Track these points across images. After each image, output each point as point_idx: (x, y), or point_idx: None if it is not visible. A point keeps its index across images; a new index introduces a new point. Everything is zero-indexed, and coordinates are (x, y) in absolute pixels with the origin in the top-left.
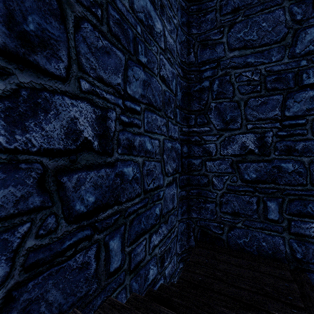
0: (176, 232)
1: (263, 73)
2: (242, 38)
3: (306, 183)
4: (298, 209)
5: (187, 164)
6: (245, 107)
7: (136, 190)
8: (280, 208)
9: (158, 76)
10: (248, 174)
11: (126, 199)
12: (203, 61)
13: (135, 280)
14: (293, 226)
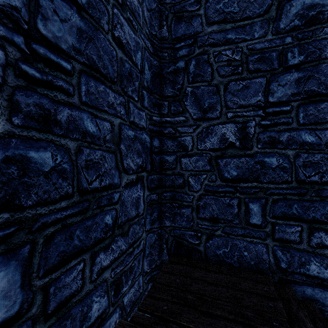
0: (143, 245)
1: (245, 52)
2: (221, 10)
3: (291, 180)
4: (283, 210)
5: (159, 161)
6: (224, 92)
7: (61, 188)
8: (264, 210)
9: (109, 35)
10: (228, 171)
11: (36, 202)
12: (178, 36)
13: (59, 326)
14: (277, 231)
